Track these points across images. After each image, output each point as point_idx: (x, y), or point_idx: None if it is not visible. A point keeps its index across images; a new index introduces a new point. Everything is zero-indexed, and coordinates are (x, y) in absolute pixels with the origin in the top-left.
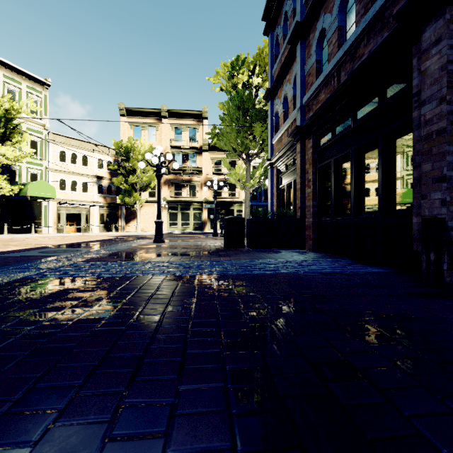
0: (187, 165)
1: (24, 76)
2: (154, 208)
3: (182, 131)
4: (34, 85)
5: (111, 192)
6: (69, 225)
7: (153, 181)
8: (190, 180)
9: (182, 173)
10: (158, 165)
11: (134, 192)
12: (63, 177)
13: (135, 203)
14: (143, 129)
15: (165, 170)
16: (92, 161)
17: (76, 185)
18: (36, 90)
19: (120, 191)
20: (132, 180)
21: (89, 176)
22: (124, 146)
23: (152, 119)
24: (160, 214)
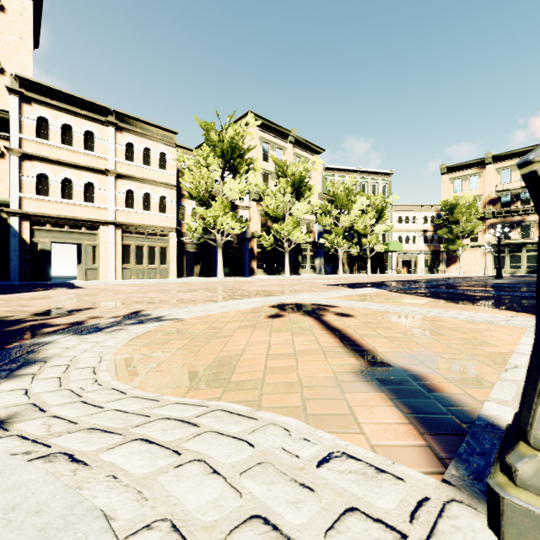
0: (518, 206)
1: (380, 174)
2: (476, 252)
3: (511, 171)
4: (384, 178)
5: (433, 241)
6: (402, 268)
7: (476, 228)
8: (522, 220)
9: (510, 216)
10: (499, 236)
11: (457, 240)
12: (400, 234)
13: (457, 249)
14: (463, 181)
15: (489, 215)
16: (419, 218)
17: (408, 239)
18: (385, 180)
19: (441, 239)
20: (456, 231)
21: (417, 231)
22: (449, 204)
23: (473, 169)
24: (499, 262)
